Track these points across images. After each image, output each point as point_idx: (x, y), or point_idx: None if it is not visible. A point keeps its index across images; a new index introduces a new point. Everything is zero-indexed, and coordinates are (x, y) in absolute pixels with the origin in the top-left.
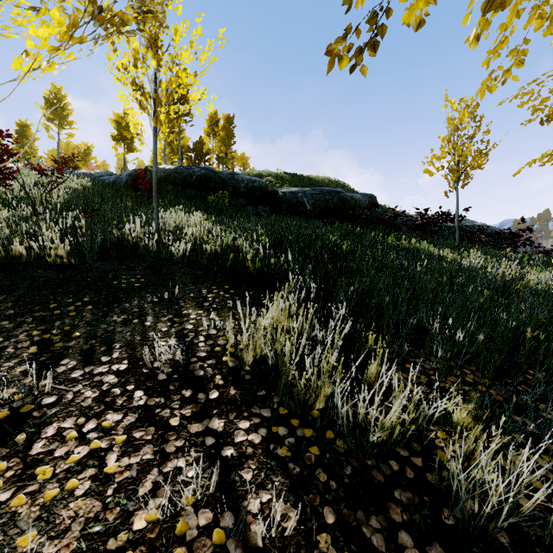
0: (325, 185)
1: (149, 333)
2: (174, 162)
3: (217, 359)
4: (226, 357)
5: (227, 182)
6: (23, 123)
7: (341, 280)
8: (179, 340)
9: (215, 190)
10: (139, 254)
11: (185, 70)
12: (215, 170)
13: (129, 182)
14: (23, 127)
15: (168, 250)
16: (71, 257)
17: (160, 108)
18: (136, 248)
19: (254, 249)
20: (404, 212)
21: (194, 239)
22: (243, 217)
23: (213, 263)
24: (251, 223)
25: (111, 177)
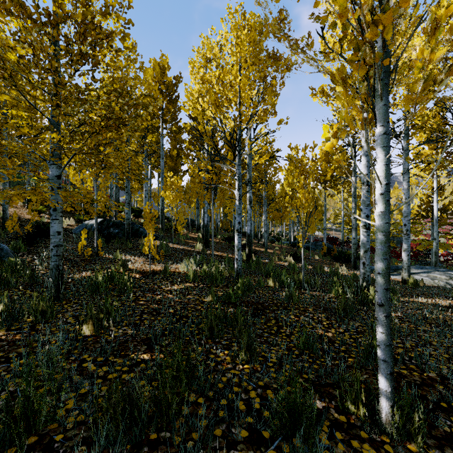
0: None
1: None
2: None
3: None
4: None
5: None
6: None
7: None
8: None
9: None
10: None
11: None
12: None
13: None
14: None
15: None
16: None
17: None
18: None
19: None
20: None
21: None
22: None
23: None
24: None
25: None
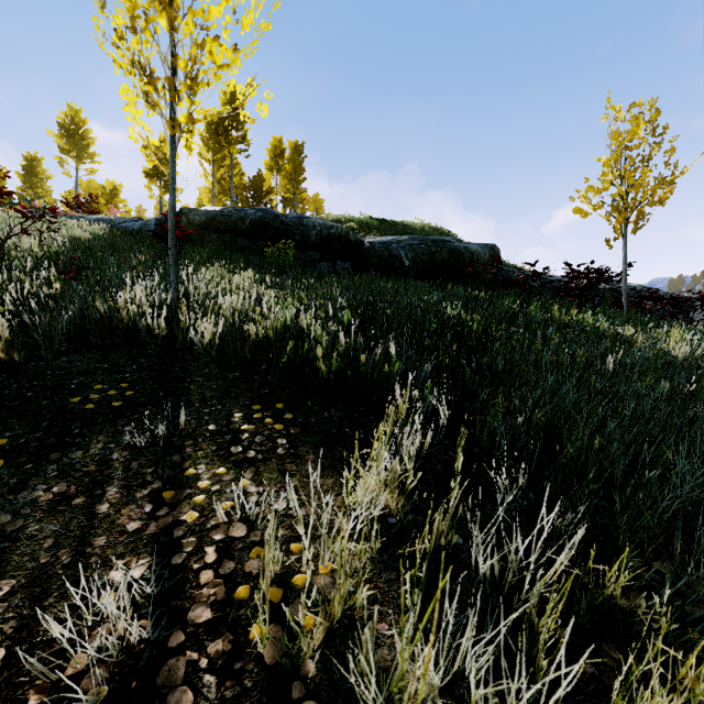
0: (424, 234)
1: (96, 538)
2: (226, 205)
3: (236, 631)
4: (260, 623)
5: (293, 229)
6: (32, 156)
7: (486, 392)
8: (156, 564)
9: (276, 240)
10: (141, 340)
11: (217, 39)
12: (276, 212)
13: (159, 230)
14: (32, 161)
15: (187, 333)
16: (12, 350)
17: (177, 102)
18: (136, 330)
19: (329, 332)
20: (529, 269)
21: (234, 314)
22: (314, 277)
23: (261, 356)
24: (326, 286)
25: (135, 223)
